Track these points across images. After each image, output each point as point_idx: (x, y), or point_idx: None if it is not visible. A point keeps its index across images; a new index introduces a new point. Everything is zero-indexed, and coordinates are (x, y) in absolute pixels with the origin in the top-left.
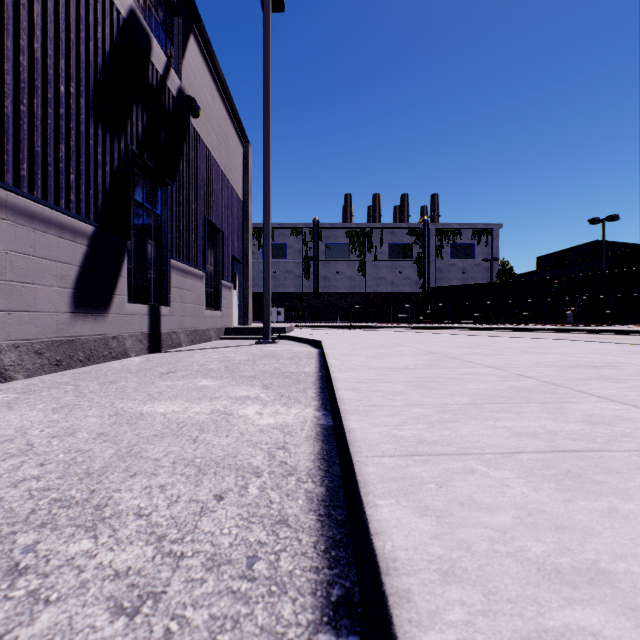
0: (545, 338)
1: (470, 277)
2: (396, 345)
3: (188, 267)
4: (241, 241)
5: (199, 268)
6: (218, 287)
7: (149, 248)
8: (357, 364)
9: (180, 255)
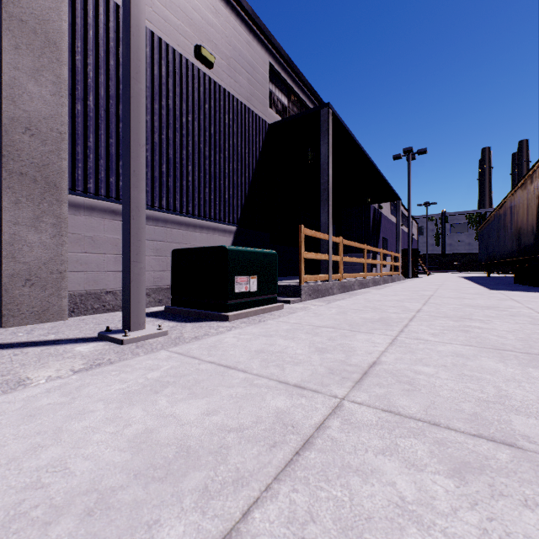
0: None
1: None
2: None
3: None
4: None
5: None
6: None
7: None
8: None
9: None
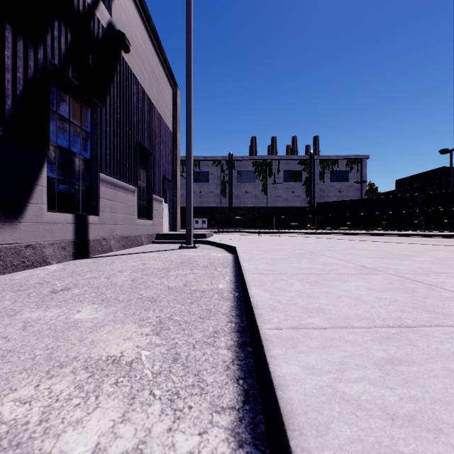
0: (442, 244)
1: (345, 195)
2: (313, 254)
3: (119, 181)
4: (171, 164)
5: (130, 183)
6: (150, 200)
7: (77, 162)
8: (299, 304)
9: (110, 170)
